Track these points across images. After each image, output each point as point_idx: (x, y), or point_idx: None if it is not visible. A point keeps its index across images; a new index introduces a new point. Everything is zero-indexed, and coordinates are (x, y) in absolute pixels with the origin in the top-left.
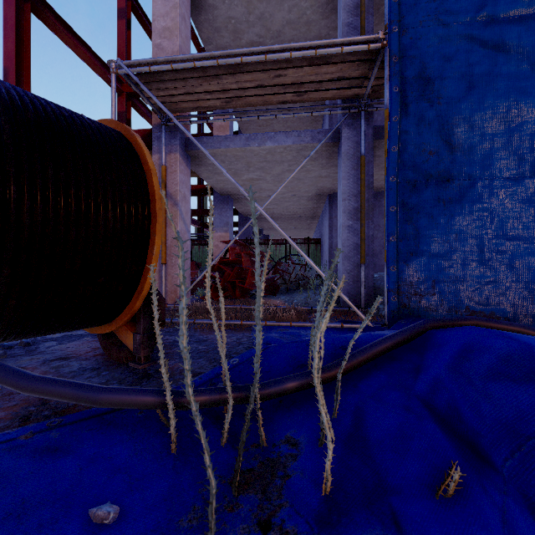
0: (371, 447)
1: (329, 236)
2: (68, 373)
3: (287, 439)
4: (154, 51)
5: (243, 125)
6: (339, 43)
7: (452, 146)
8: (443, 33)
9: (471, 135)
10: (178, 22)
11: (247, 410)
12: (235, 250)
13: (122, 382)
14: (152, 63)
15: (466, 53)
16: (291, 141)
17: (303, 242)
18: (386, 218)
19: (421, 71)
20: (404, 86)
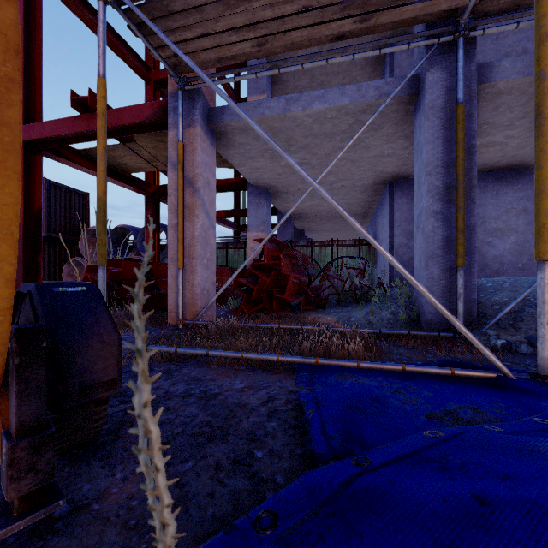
0: None
1: (390, 234)
2: None
3: None
4: None
5: None
6: None
7: None
8: None
9: None
10: None
11: None
12: (272, 251)
13: None
14: None
15: None
16: (347, 99)
17: (353, 243)
18: (544, 180)
19: None
20: None
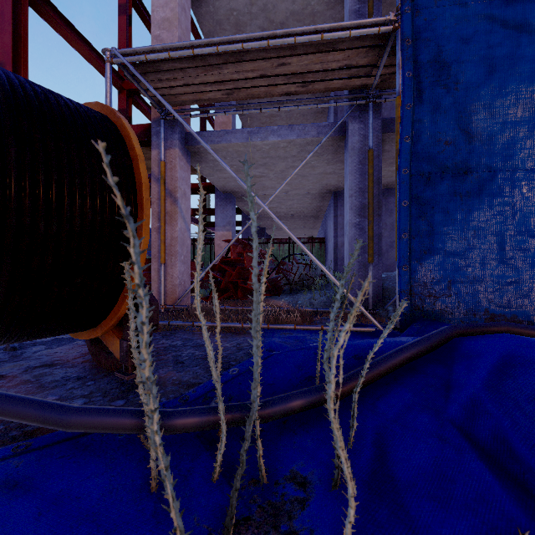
0: (399, 491)
1: (334, 235)
2: (50, 382)
3: (292, 474)
4: (153, 43)
5: (246, 123)
6: (347, 27)
7: (470, 135)
8: (460, 13)
9: (491, 123)
10: (178, 12)
11: (242, 448)
12: (237, 249)
13: (107, 394)
14: (149, 51)
15: (485, 34)
16: (295, 135)
17: (307, 241)
18: (398, 214)
19: (436, 55)
20: (417, 71)
